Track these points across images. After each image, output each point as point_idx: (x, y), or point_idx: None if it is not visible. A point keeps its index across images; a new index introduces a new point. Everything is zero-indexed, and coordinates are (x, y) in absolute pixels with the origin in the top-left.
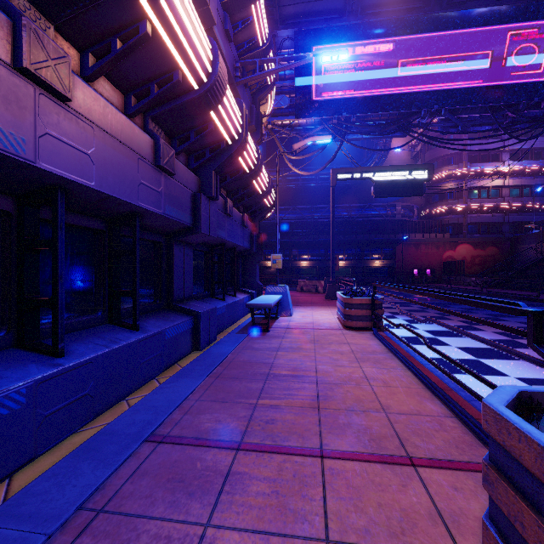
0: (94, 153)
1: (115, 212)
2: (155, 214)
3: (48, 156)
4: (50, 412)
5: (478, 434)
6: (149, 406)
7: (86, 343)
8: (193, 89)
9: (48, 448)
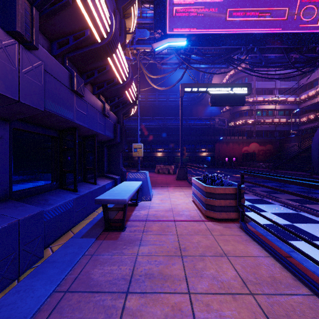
0: None
1: None
2: None
3: None
4: None
5: None
6: None
7: None
8: None
9: None
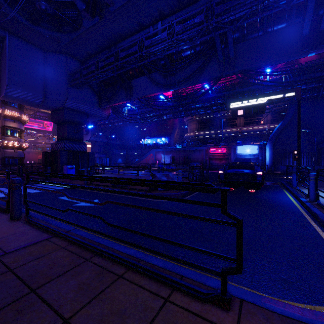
0: None
1: None
2: None
3: None
4: None
5: None
6: None
7: None
8: None
9: None
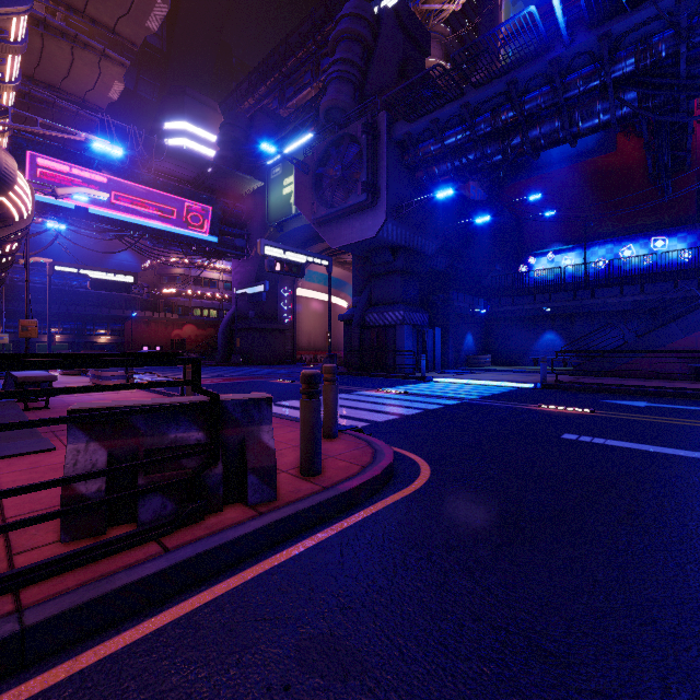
0: None
1: None
2: None
3: None
4: None
5: None
6: None
7: None
8: None
9: None
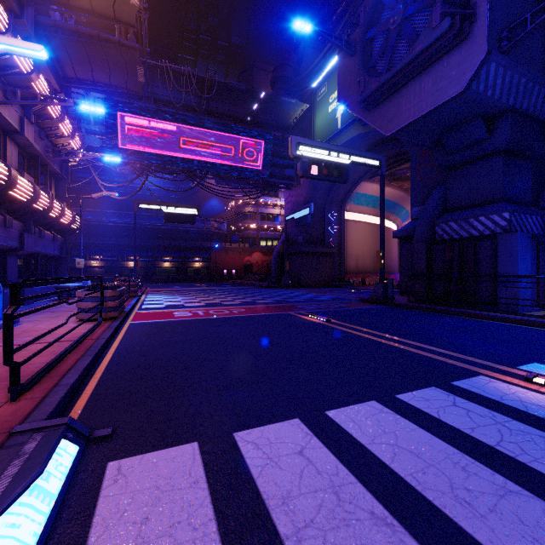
0: None
1: None
2: (4, 245)
3: None
4: None
5: None
6: None
7: None
8: (24, 200)
9: None
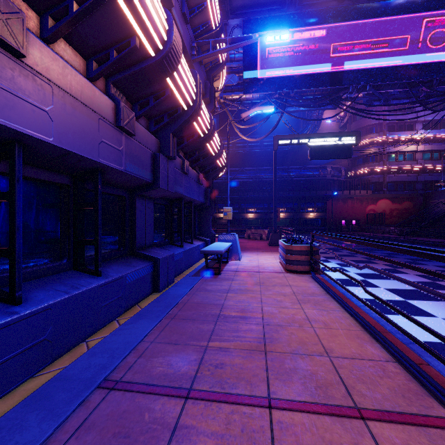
0: (53, 110)
1: (77, 167)
2: (117, 170)
3: (0, 110)
4: (3, 360)
5: (422, 382)
6: (106, 349)
7: (47, 290)
8: (150, 56)
9: (1, 395)
